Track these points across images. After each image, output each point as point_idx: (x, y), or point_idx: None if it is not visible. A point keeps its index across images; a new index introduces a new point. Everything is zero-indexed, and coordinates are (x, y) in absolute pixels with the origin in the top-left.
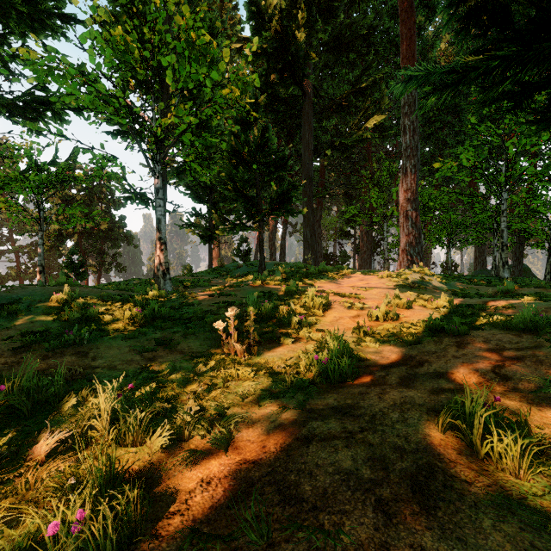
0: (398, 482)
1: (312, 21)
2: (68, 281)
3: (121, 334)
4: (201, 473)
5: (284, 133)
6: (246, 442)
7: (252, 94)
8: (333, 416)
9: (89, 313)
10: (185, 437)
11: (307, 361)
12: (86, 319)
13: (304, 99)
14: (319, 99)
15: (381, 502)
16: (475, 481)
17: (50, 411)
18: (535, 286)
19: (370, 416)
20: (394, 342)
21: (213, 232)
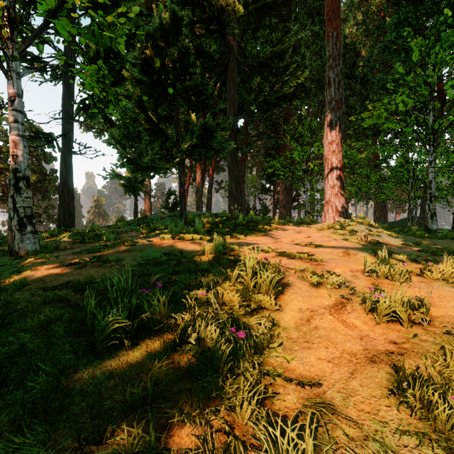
0: None
1: None
2: None
3: None
4: None
5: None
6: None
7: (170, 10)
8: None
9: None
10: None
11: None
12: None
13: (229, 56)
14: None
15: None
16: None
17: None
18: None
19: None
20: None
21: (140, 183)
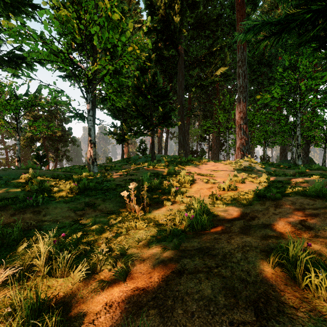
0: (244, 307)
1: (183, 10)
2: (33, 166)
3: (63, 199)
4: (106, 298)
5: (167, 78)
6: (139, 274)
7: (147, 53)
8: (197, 255)
9: (44, 186)
10: (97, 270)
11: (180, 217)
12: (42, 190)
13: (179, 57)
14: (188, 58)
15: (234, 325)
16: (300, 307)
17: (9, 252)
18: (318, 169)
19: (222, 255)
20: (235, 204)
21: (124, 137)
